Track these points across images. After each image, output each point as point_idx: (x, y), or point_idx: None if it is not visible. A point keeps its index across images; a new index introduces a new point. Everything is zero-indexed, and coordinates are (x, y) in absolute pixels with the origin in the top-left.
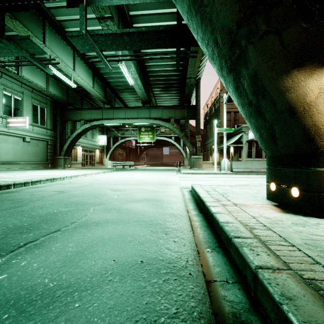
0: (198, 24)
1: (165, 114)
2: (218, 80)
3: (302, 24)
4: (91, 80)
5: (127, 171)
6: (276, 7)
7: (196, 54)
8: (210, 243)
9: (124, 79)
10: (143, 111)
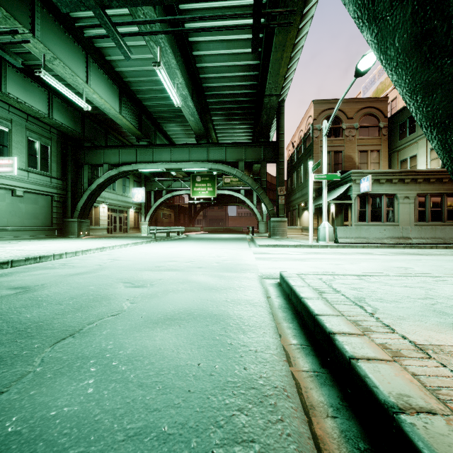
0: None
1: (231, 155)
2: (311, 104)
3: None
4: (117, 102)
5: (172, 242)
6: None
7: (282, 53)
8: None
9: (169, 101)
10: (198, 150)
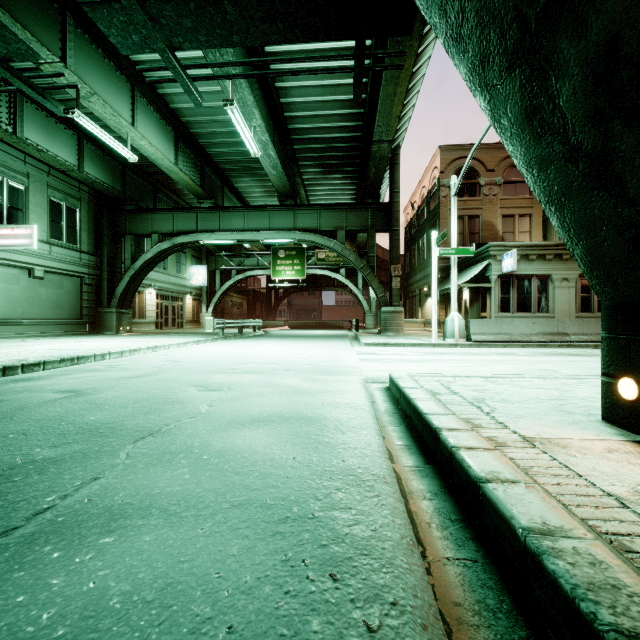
0: None
1: (327, 221)
2: (437, 152)
3: None
4: (172, 149)
5: (246, 340)
6: None
7: (395, 88)
8: (495, 616)
9: (242, 147)
10: (281, 214)
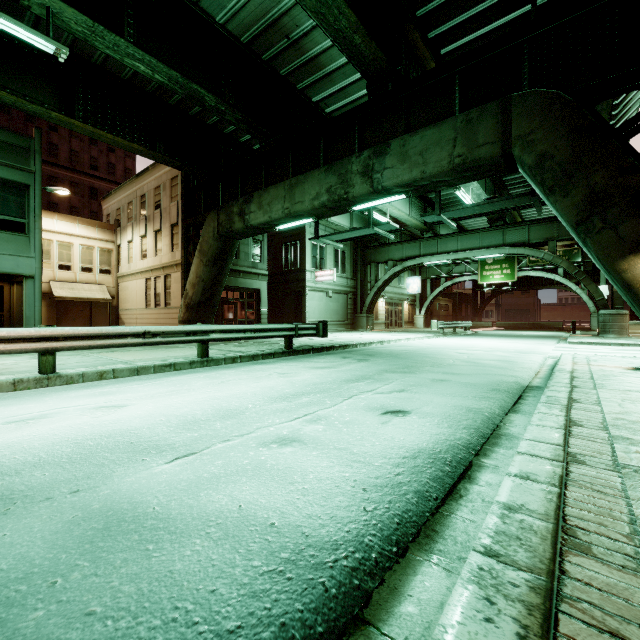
0: (550, 205)
1: (537, 234)
2: None
3: (639, 218)
4: (408, 206)
5: (463, 337)
6: (612, 208)
7: None
8: (544, 378)
9: None
10: (490, 234)
